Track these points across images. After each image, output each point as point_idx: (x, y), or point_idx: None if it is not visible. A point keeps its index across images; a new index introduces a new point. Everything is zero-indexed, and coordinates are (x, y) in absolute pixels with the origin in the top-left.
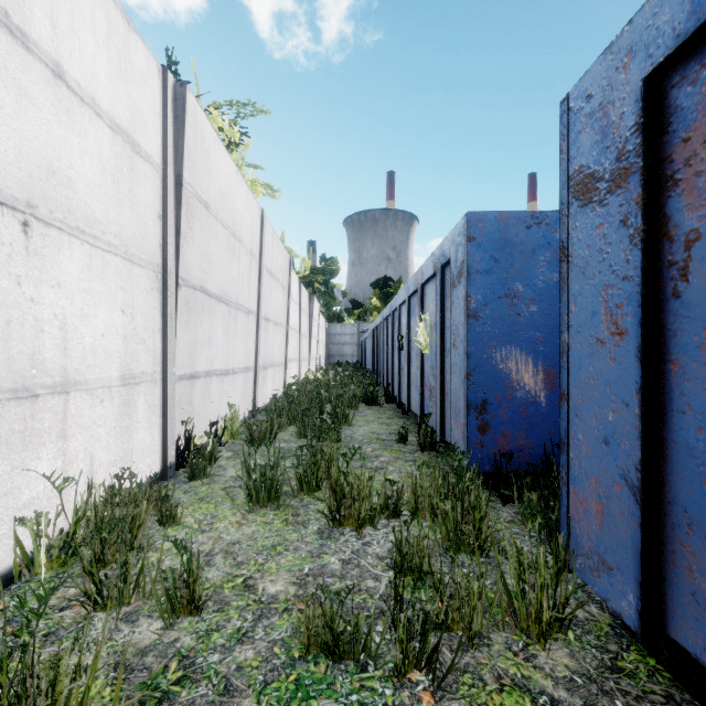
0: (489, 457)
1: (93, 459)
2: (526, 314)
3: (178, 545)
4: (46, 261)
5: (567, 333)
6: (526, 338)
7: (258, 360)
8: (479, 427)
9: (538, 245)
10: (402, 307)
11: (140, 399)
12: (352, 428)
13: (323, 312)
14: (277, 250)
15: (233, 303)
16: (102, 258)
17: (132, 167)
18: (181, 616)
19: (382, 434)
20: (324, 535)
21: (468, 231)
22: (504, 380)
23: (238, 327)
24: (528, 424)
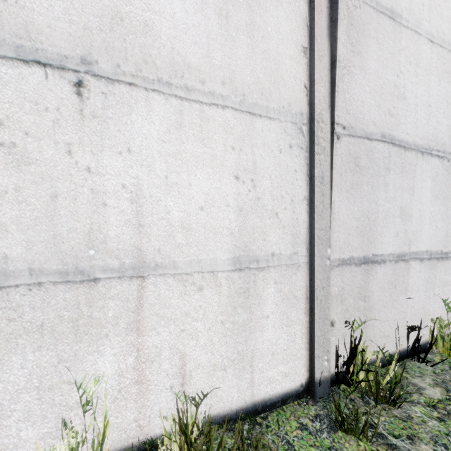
0: None
1: (185, 358)
2: None
3: None
4: (111, 125)
5: None
6: None
7: None
8: None
9: None
10: None
11: (268, 288)
12: None
13: None
14: None
15: None
16: (200, 114)
17: None
18: None
19: None
20: None
21: None
22: None
23: None
24: None
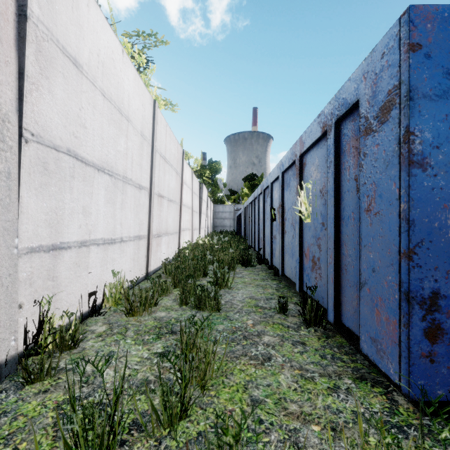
0: (442, 376)
1: None
2: None
3: None
4: None
5: None
6: None
7: (151, 229)
8: (427, 331)
9: None
10: (273, 184)
11: None
12: (231, 292)
13: (211, 197)
14: (170, 141)
15: (120, 176)
16: None
17: None
18: None
19: (260, 299)
20: None
21: (410, 34)
22: None
23: (127, 199)
24: None
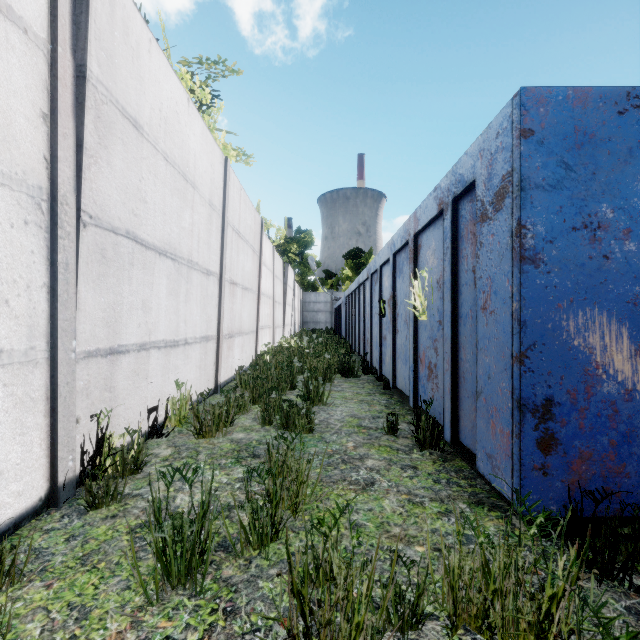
0: (556, 491)
1: None
2: (618, 256)
3: None
4: None
5: None
6: (618, 295)
7: (221, 327)
8: (540, 442)
9: (639, 142)
10: (383, 268)
11: None
12: (327, 409)
13: (298, 281)
14: (246, 209)
15: (184, 260)
16: None
17: None
18: None
19: (364, 418)
20: None
21: (521, 119)
22: (582, 364)
23: (193, 289)
24: (622, 437)
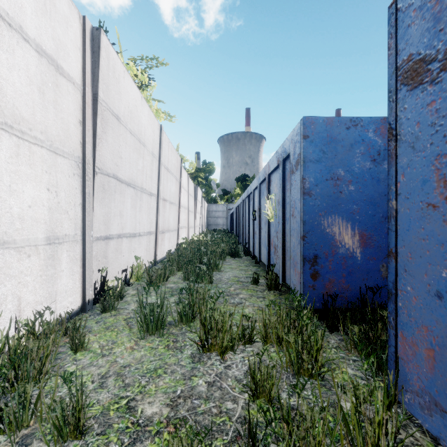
0: (319, 297)
1: (20, 300)
2: (346, 192)
3: (66, 379)
4: None
5: (395, 200)
6: (346, 209)
7: (158, 227)
8: (311, 275)
9: (355, 141)
10: (255, 191)
11: (63, 254)
12: (221, 273)
13: (204, 197)
14: (172, 154)
15: (139, 188)
16: (29, 148)
17: (57, 83)
18: (68, 439)
19: (241, 277)
20: (195, 359)
21: (303, 131)
22: (330, 240)
23: (143, 204)
24: (348, 272)
